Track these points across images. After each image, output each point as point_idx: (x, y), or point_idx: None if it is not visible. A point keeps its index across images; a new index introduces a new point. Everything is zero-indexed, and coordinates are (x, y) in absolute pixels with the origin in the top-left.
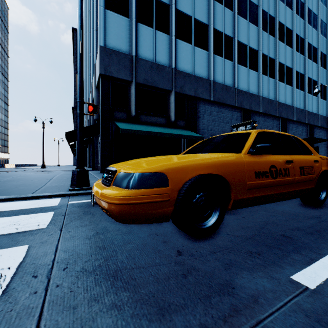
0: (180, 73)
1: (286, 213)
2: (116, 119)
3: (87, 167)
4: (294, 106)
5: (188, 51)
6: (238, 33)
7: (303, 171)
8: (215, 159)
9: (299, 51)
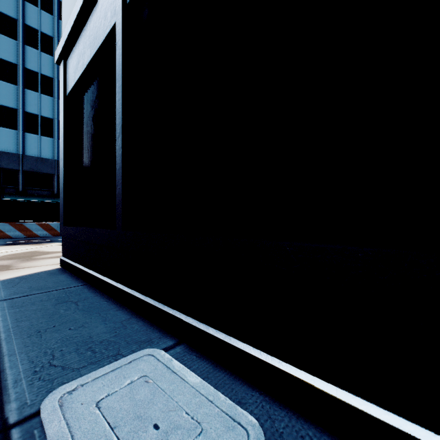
0: None
1: None
2: (7, 193)
3: None
4: None
5: None
6: None
7: None
8: None
9: None
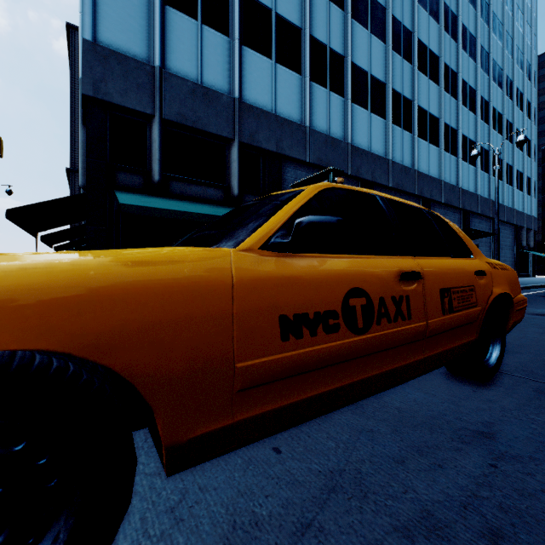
0: (249, 108)
1: (406, 417)
2: (121, 187)
3: None
4: (442, 179)
5: (264, 71)
6: (353, 50)
7: (450, 301)
8: (57, 271)
9: (449, 92)
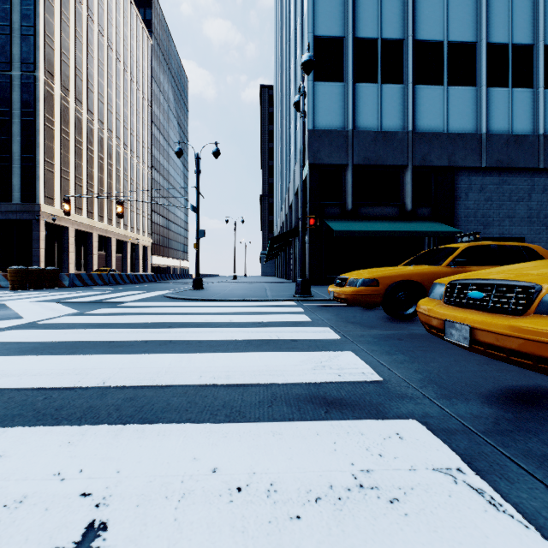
0: (421, 135)
1: None
2: (327, 217)
3: (282, 278)
4: None
5: (436, 98)
6: (547, 31)
7: None
8: (414, 271)
9: None
